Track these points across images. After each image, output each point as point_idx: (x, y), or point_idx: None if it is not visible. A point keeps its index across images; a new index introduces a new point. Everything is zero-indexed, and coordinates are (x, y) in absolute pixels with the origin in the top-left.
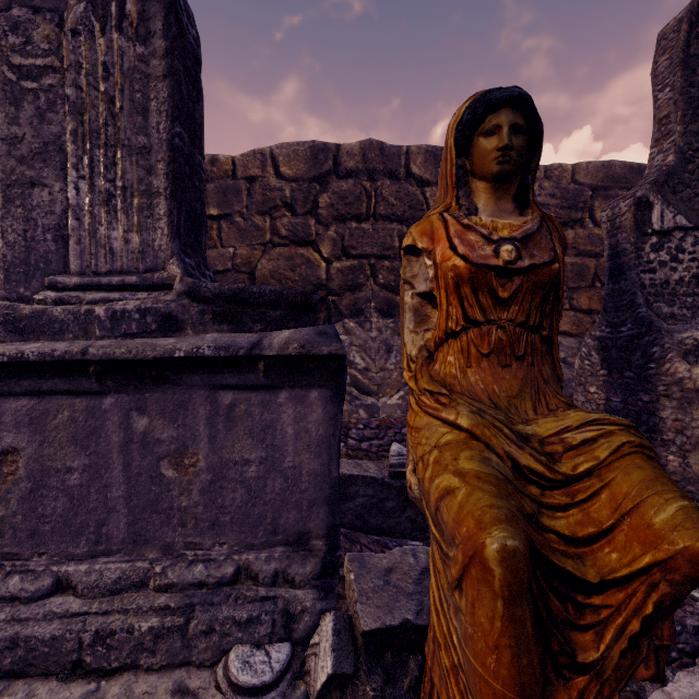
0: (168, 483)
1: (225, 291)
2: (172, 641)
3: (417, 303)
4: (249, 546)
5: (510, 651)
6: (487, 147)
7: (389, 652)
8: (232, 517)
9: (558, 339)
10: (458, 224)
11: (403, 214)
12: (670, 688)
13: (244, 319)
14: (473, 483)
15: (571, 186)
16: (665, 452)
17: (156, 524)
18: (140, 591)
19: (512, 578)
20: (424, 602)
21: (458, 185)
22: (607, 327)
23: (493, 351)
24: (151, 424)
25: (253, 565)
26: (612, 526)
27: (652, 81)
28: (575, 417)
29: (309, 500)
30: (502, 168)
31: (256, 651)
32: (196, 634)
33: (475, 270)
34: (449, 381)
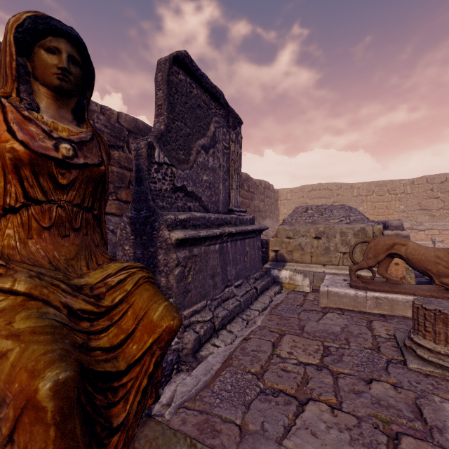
0: None
1: None
2: None
3: None
4: None
5: None
6: (49, 61)
7: None
8: None
9: (109, 217)
10: (18, 113)
11: None
12: (162, 399)
13: None
14: (28, 339)
15: (117, 124)
16: (160, 277)
17: None
18: None
19: (64, 403)
20: None
21: (19, 79)
22: (135, 211)
23: (54, 224)
24: None
25: None
26: (134, 330)
27: (155, 83)
28: (114, 267)
29: None
30: (63, 84)
31: None
32: None
33: (36, 157)
34: (7, 252)
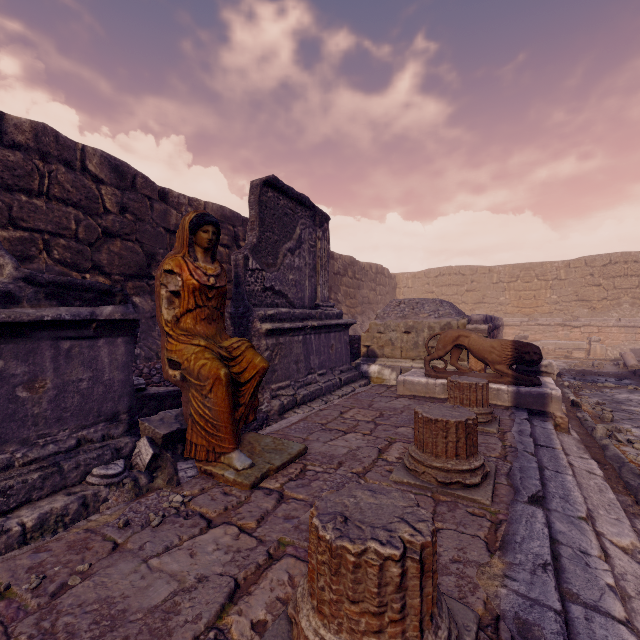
0: (23, 401)
1: (57, 280)
2: (54, 479)
3: (169, 295)
4: (83, 427)
5: (228, 399)
6: (204, 237)
7: (170, 445)
8: (71, 413)
9: None
10: (193, 265)
11: (80, 202)
12: None
13: (68, 298)
14: (212, 360)
15: None
16: None
17: (14, 429)
18: (8, 470)
19: (228, 380)
20: (181, 423)
21: (189, 246)
22: (234, 308)
23: (206, 318)
24: (6, 365)
25: (87, 436)
26: (247, 367)
27: (249, 203)
28: (235, 340)
29: (119, 395)
30: (209, 246)
31: (108, 465)
32: (70, 470)
33: (201, 286)
34: (189, 330)
